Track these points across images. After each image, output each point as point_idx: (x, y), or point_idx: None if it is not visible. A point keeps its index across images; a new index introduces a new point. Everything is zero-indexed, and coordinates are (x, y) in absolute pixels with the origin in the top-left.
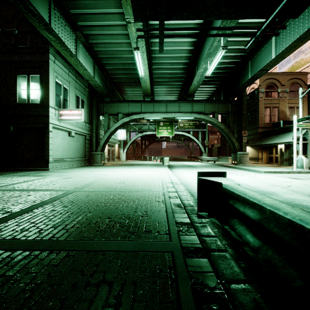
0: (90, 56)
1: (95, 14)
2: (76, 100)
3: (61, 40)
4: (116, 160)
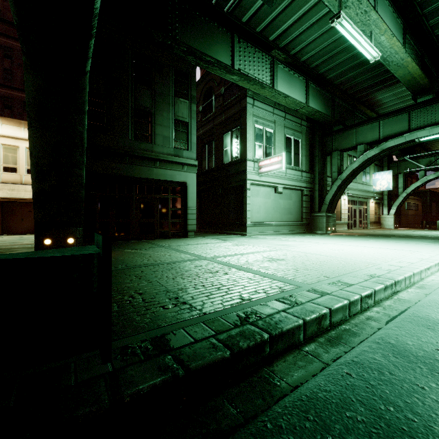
0: (299, 73)
1: (284, 10)
2: (286, 142)
3: (245, 75)
4: (372, 226)
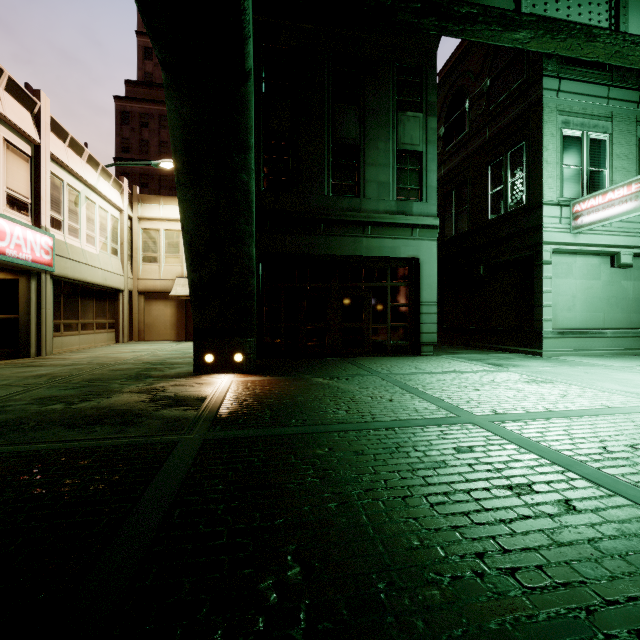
0: None
1: None
2: None
3: (548, 20)
4: None
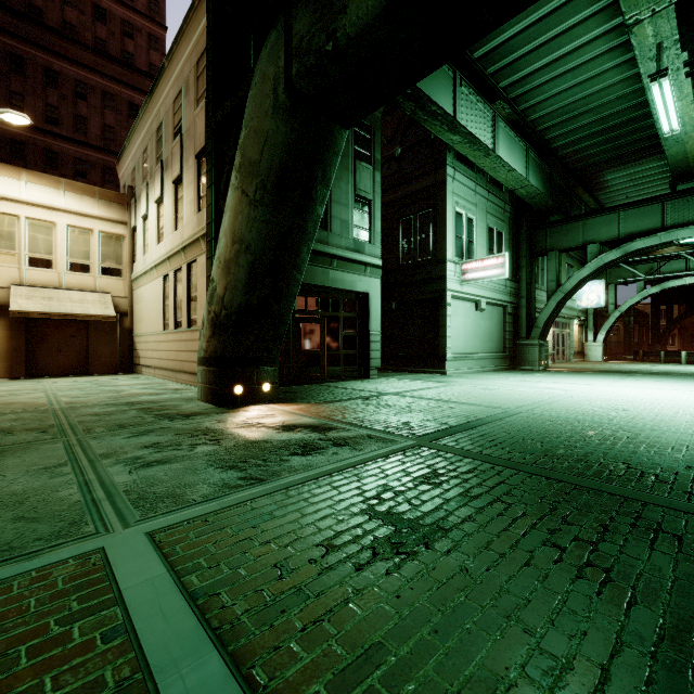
0: (519, 136)
1: (537, 48)
2: (488, 236)
3: (472, 136)
4: (575, 359)
